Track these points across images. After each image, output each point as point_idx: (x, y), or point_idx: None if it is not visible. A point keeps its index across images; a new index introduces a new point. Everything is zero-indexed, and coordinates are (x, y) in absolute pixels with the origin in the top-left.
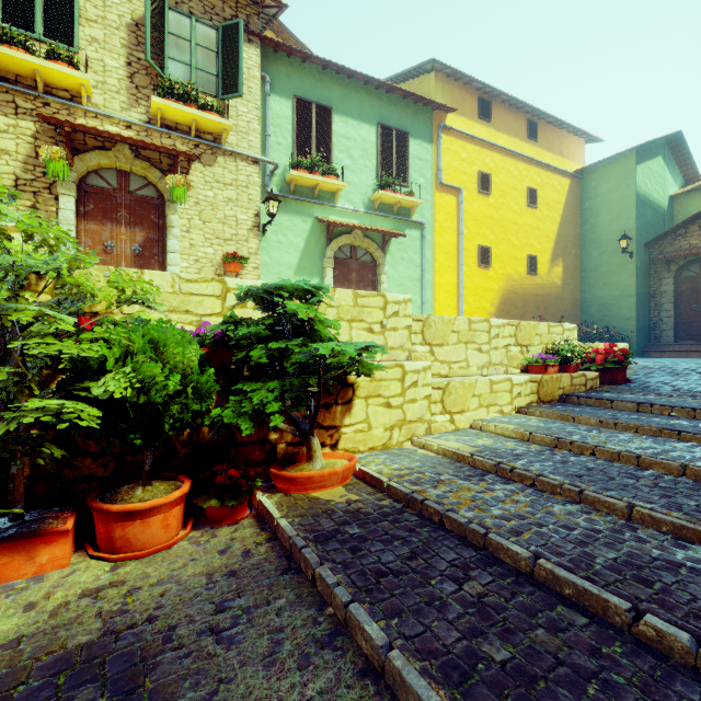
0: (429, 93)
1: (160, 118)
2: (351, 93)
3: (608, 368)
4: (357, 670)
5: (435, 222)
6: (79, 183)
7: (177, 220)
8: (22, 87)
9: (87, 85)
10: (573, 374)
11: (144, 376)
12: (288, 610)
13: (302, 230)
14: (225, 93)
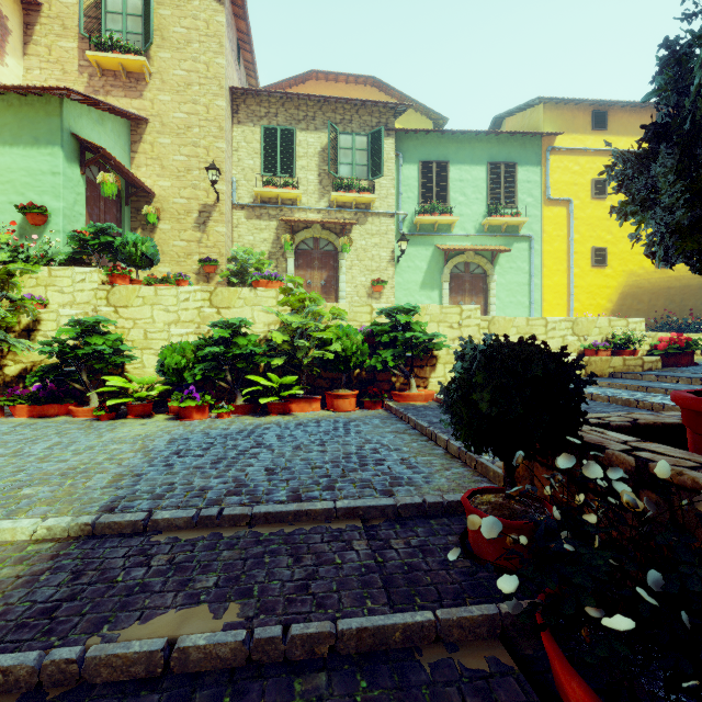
0: (538, 122)
1: (335, 202)
2: (464, 145)
3: (671, 353)
4: (408, 428)
5: (543, 233)
6: (295, 249)
7: (345, 263)
8: (271, 204)
9: (300, 196)
10: (626, 357)
11: (344, 345)
12: (391, 422)
13: (425, 256)
14: (372, 176)
